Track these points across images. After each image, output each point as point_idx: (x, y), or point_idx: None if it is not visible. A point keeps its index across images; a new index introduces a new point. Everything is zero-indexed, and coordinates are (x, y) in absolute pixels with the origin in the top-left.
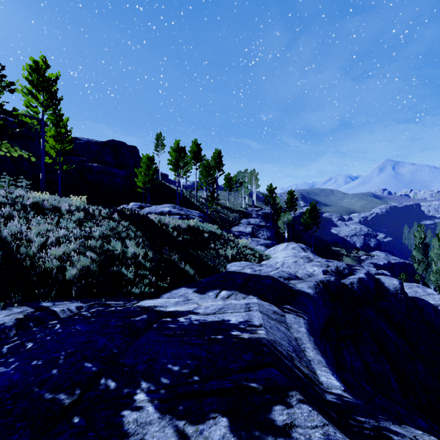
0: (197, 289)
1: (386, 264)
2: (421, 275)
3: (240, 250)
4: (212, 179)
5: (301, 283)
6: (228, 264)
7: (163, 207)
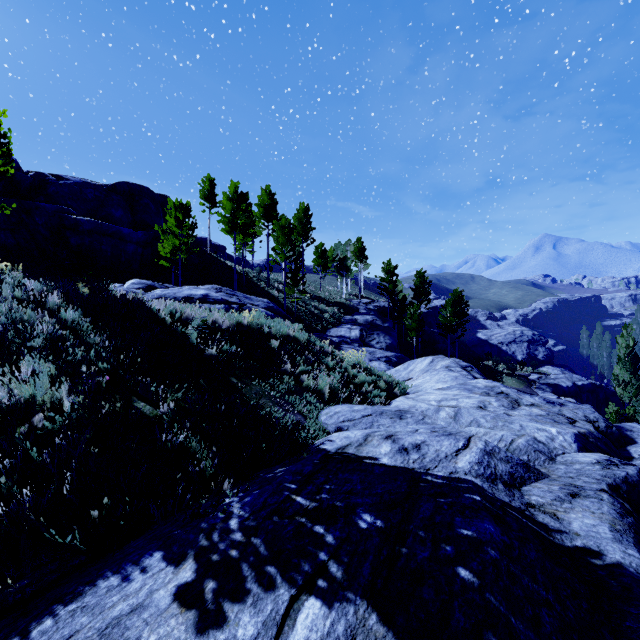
0: (199, 570)
1: (570, 387)
2: (627, 405)
3: (348, 374)
4: (294, 248)
5: (573, 508)
6: (323, 410)
7: (194, 288)
